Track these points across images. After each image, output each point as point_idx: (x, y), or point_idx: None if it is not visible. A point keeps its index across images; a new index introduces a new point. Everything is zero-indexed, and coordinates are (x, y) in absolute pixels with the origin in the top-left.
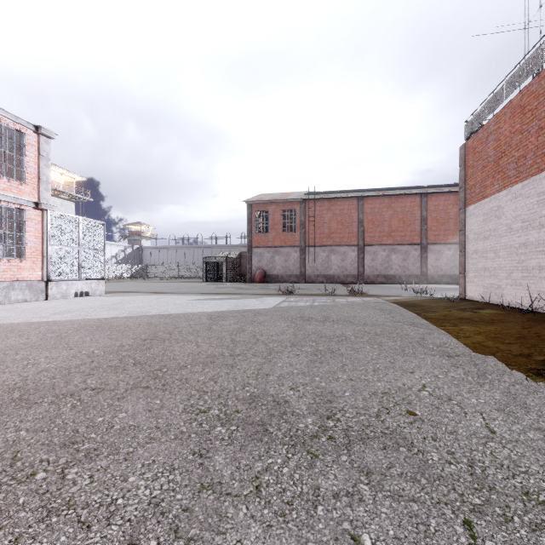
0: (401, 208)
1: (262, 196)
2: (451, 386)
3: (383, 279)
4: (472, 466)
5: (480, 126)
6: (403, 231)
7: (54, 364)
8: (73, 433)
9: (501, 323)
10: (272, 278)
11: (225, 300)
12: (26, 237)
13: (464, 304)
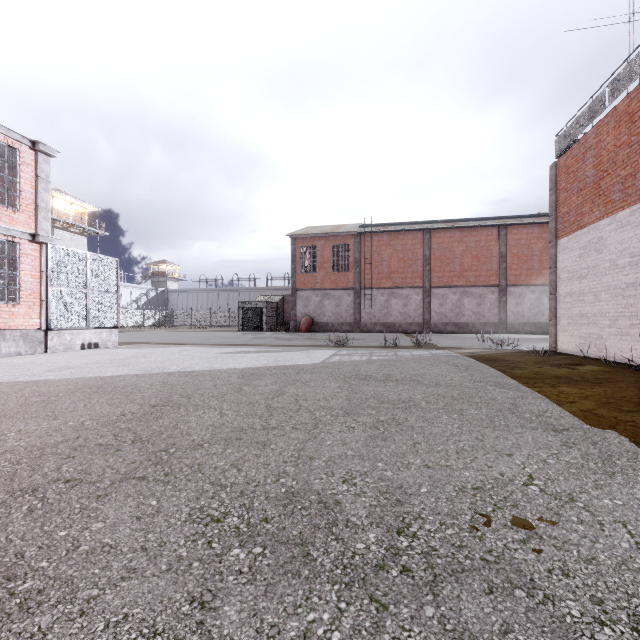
0: (475, 242)
1: (309, 229)
2: (569, 477)
3: (454, 328)
4: (638, 629)
5: (575, 141)
6: (477, 270)
7: (25, 442)
8: (15, 558)
9: (611, 383)
10: (320, 326)
11: (263, 353)
12: (21, 276)
13: (557, 358)
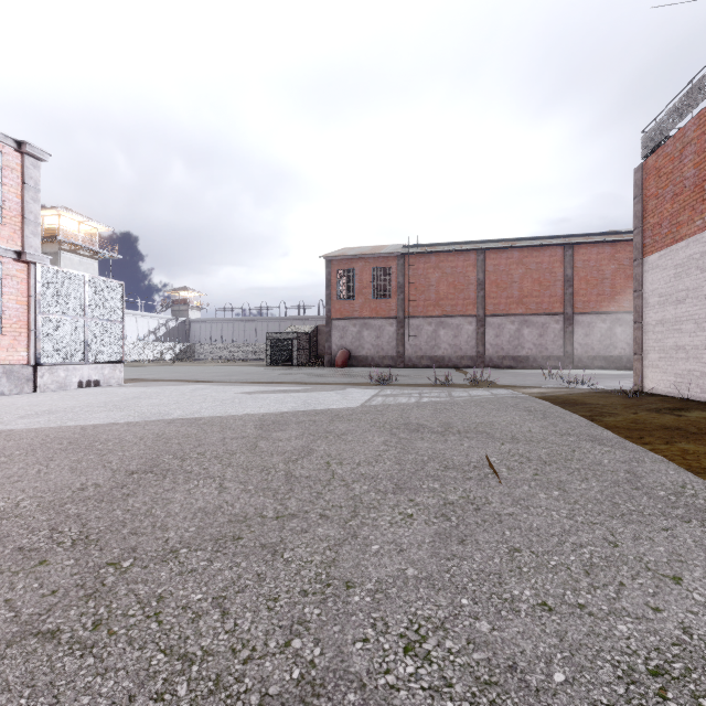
0: (536, 264)
1: (346, 250)
2: None
3: (511, 362)
4: None
5: (665, 138)
6: (539, 296)
7: None
8: None
9: None
10: (359, 360)
11: (290, 393)
12: (3, 301)
13: (650, 401)
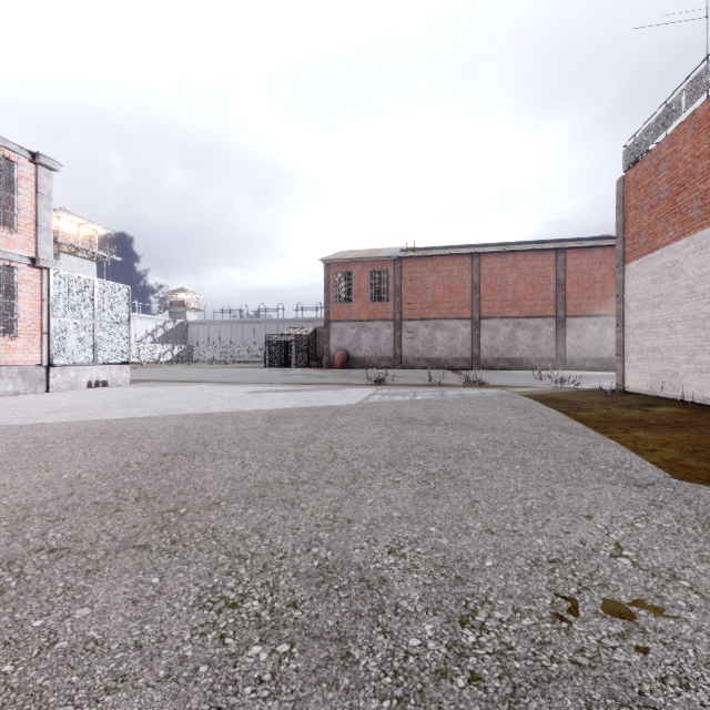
0: (530, 268)
1: (344, 253)
2: (665, 546)
3: (506, 364)
4: None
5: (645, 152)
6: (532, 299)
7: (8, 499)
8: None
9: (693, 427)
10: (357, 362)
11: (292, 392)
12: (19, 305)
13: (626, 398)
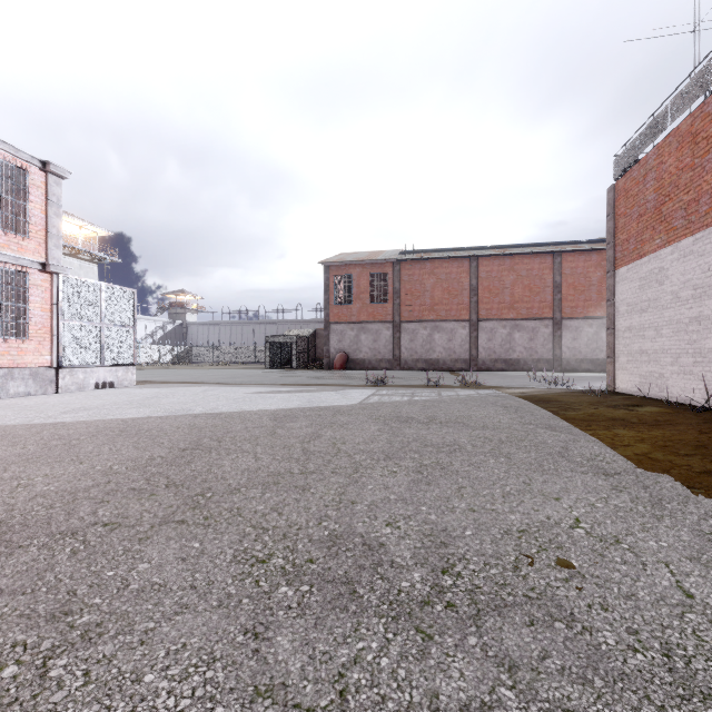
0: (527, 271)
1: (344, 255)
2: (616, 520)
3: (503, 365)
4: (668, 655)
5: (635, 161)
6: (529, 301)
7: (54, 486)
8: (68, 596)
9: (670, 425)
10: (356, 363)
11: (294, 393)
12: (30, 309)
13: (615, 399)
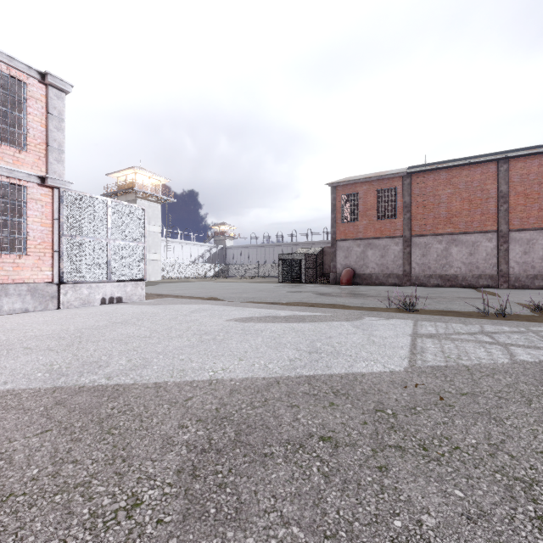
0: None
1: (349, 177)
2: None
3: None
4: None
5: None
6: None
7: None
8: None
9: None
10: (362, 278)
11: (293, 322)
12: (28, 223)
13: None
